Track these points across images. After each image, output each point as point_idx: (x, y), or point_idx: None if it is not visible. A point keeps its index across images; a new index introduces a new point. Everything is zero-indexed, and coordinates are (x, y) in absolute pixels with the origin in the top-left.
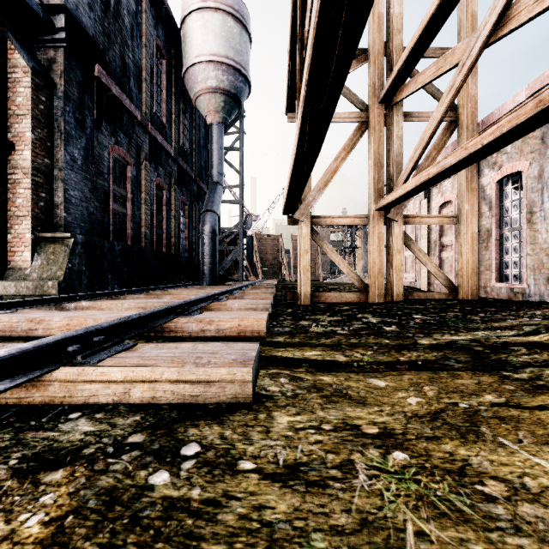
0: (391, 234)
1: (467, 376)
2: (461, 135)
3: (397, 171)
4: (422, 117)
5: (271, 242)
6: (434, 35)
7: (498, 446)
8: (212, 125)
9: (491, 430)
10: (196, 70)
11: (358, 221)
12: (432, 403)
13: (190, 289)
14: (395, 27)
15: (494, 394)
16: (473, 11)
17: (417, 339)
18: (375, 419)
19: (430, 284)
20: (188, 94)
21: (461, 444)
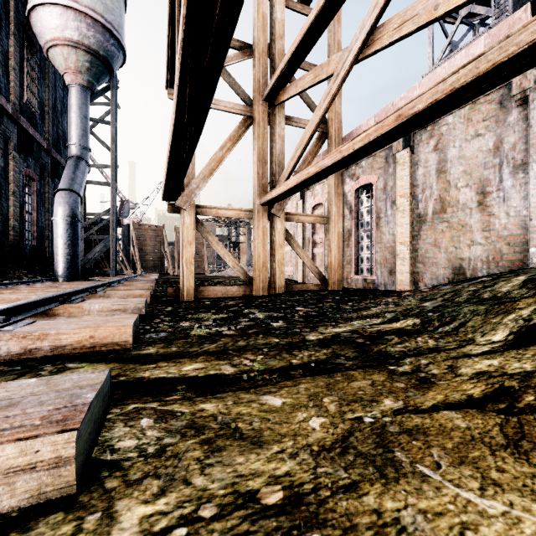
0: (274, 229)
1: (361, 376)
2: (331, 145)
3: (279, 170)
4: (300, 123)
5: (152, 233)
6: (312, 45)
7: (422, 480)
8: (72, 87)
9: (406, 453)
10: (47, 12)
11: (243, 215)
12: (337, 423)
13: (35, 287)
14: (277, 32)
15: (391, 396)
16: (339, 40)
17: (305, 334)
18: (276, 469)
19: (305, 276)
20: (37, 41)
21: (385, 489)
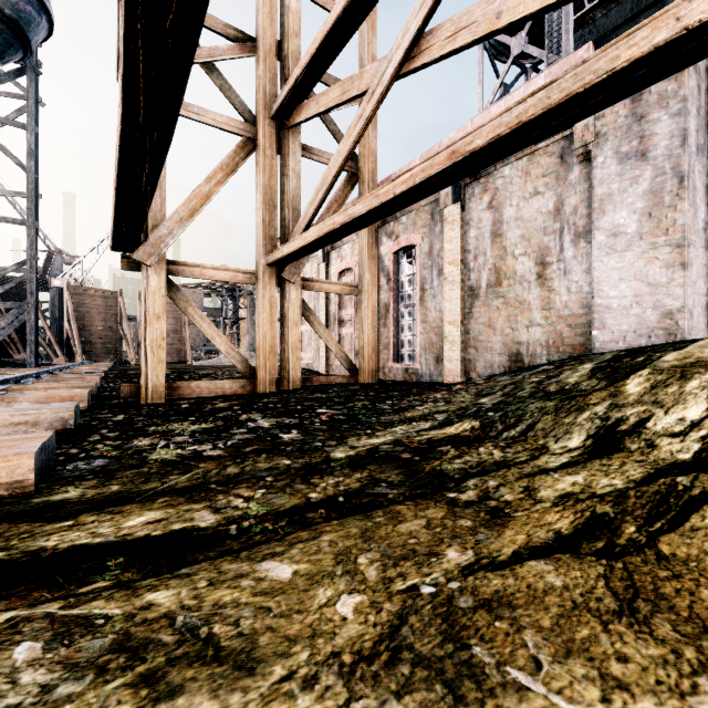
0: (287, 300)
1: (411, 512)
2: (363, 192)
3: (294, 218)
4: (323, 157)
5: (101, 301)
6: (339, 49)
7: (519, 699)
8: None
9: (489, 647)
10: None
11: (242, 278)
12: (381, 602)
13: None
14: (291, 26)
15: (456, 544)
16: (374, 54)
17: (329, 450)
18: None
19: (329, 365)
20: None
21: None
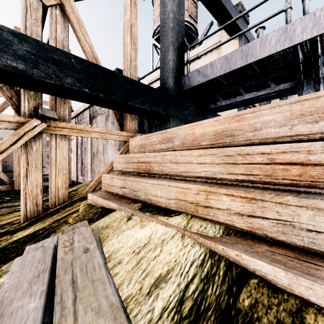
0: None
1: None
2: None
3: None
4: (47, 103)
5: None
6: None
7: None
8: None
9: None
10: None
11: None
12: None
13: None
14: None
15: None
16: None
17: None
18: None
19: None
20: None
21: None
